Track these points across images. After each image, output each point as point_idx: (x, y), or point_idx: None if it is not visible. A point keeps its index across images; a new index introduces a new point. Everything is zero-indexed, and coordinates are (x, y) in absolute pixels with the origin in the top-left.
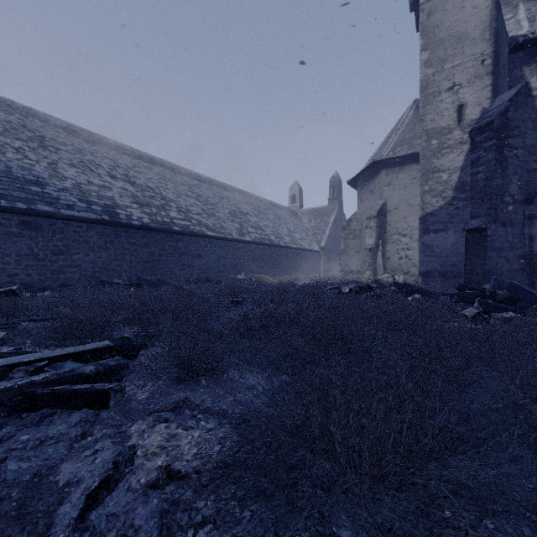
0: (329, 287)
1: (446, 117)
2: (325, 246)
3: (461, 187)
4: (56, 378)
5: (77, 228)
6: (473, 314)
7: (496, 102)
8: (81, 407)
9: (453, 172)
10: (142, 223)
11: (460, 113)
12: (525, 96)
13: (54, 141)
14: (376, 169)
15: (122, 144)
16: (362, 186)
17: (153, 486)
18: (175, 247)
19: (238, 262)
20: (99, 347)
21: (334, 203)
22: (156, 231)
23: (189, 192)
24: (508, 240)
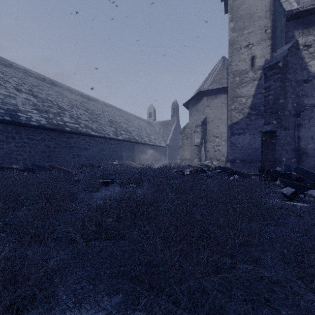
0: (175, 170)
1: (244, 63)
2: (169, 143)
3: (253, 107)
4: None
5: None
6: (291, 192)
7: (278, 52)
8: None
9: (248, 97)
10: (39, 124)
11: (252, 61)
12: (296, 49)
13: None
14: (200, 97)
15: (29, 70)
16: (191, 107)
17: None
18: (67, 142)
19: (114, 153)
20: None
21: (174, 118)
22: (51, 130)
23: (80, 106)
24: (287, 139)
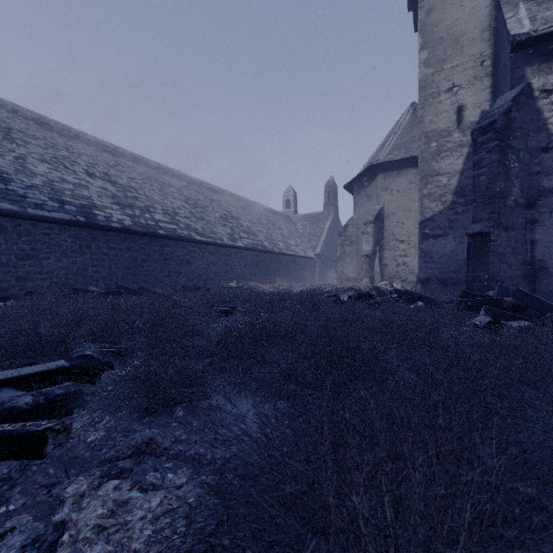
0: (326, 295)
1: (446, 118)
2: (320, 253)
3: (460, 191)
4: None
5: (47, 230)
6: (485, 323)
7: (498, 103)
8: (5, 456)
9: (452, 176)
10: (123, 226)
11: (459, 115)
12: (527, 97)
13: (23, 134)
14: (373, 173)
15: (102, 141)
16: (358, 191)
17: None
18: (161, 252)
19: (230, 269)
20: (50, 369)
21: (329, 209)
22: (139, 234)
23: (176, 194)
24: (511, 245)
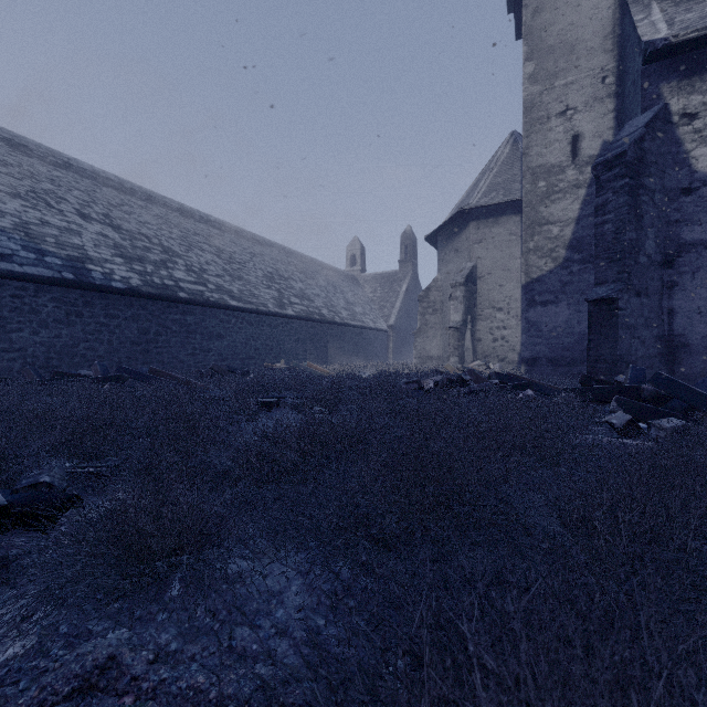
0: (404, 380)
1: (557, 150)
2: (394, 323)
3: (576, 245)
4: None
5: (18, 291)
6: (624, 422)
7: (626, 129)
8: None
9: (566, 225)
10: (128, 286)
11: (574, 147)
12: (664, 123)
13: None
14: (463, 221)
15: (102, 171)
16: (444, 244)
17: None
18: (182, 322)
19: (276, 344)
20: None
21: (406, 267)
22: (151, 298)
23: (205, 245)
24: (644, 315)
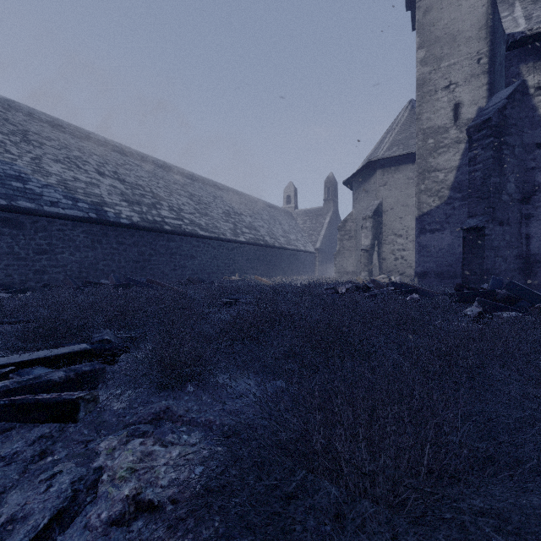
0: (325, 287)
1: (443, 115)
2: (320, 247)
3: (457, 187)
4: (17, 387)
5: (62, 226)
6: (475, 313)
7: (493, 100)
8: (45, 420)
9: (449, 171)
10: (131, 222)
11: (456, 112)
12: (522, 94)
13: (39, 135)
14: (371, 169)
15: (111, 141)
16: (357, 186)
17: (116, 522)
18: (167, 246)
19: (232, 263)
20: (74, 351)
21: (329, 204)
22: (146, 230)
23: (181, 191)
24: (506, 239)
